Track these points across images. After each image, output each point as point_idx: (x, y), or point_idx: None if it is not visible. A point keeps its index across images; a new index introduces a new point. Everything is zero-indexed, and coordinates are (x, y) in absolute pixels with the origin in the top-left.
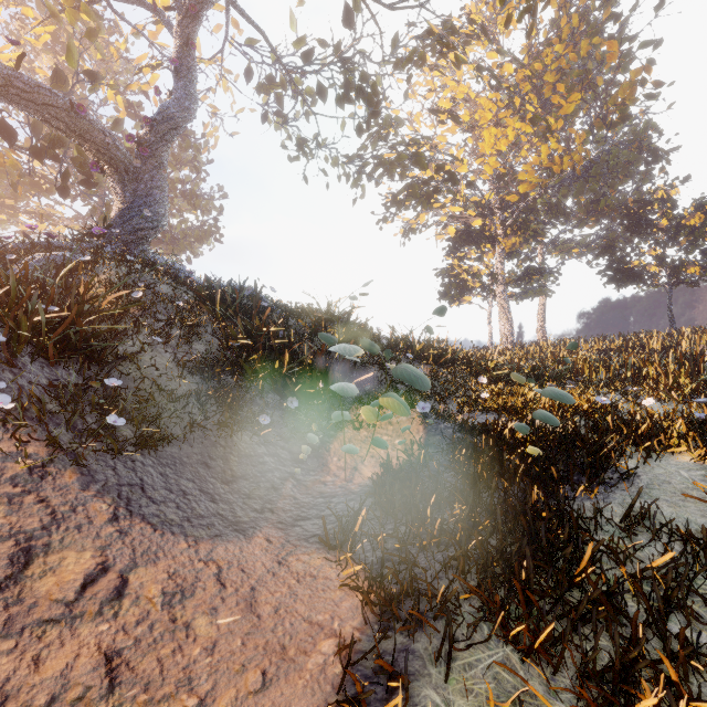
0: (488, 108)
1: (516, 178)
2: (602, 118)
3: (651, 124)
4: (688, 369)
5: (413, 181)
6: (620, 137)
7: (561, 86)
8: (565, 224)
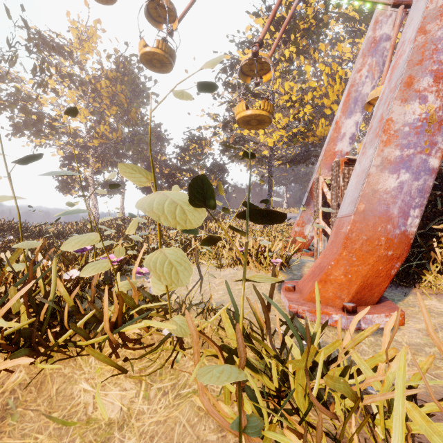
0: (73, 96)
1: (98, 133)
2: (129, 121)
3: (151, 129)
4: (118, 230)
5: (28, 119)
6: (137, 131)
7: (107, 101)
8: (132, 160)
